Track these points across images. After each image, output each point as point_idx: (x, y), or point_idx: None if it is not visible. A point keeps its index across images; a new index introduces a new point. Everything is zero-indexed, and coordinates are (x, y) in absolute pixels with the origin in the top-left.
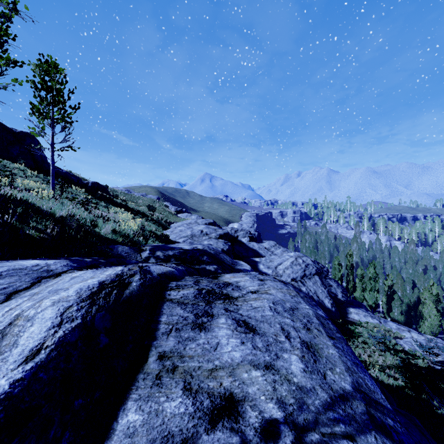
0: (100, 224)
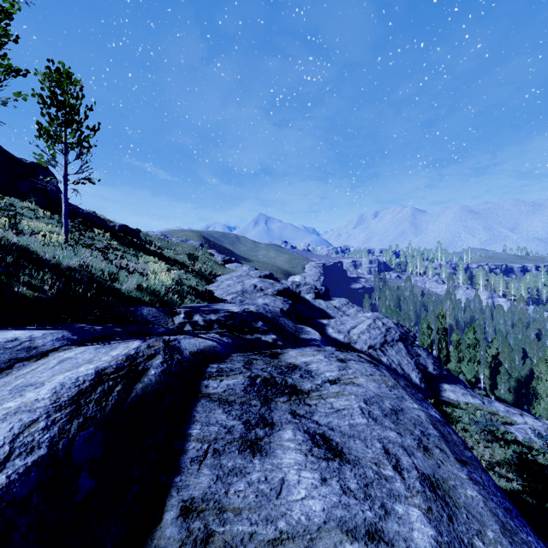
0: (122, 278)
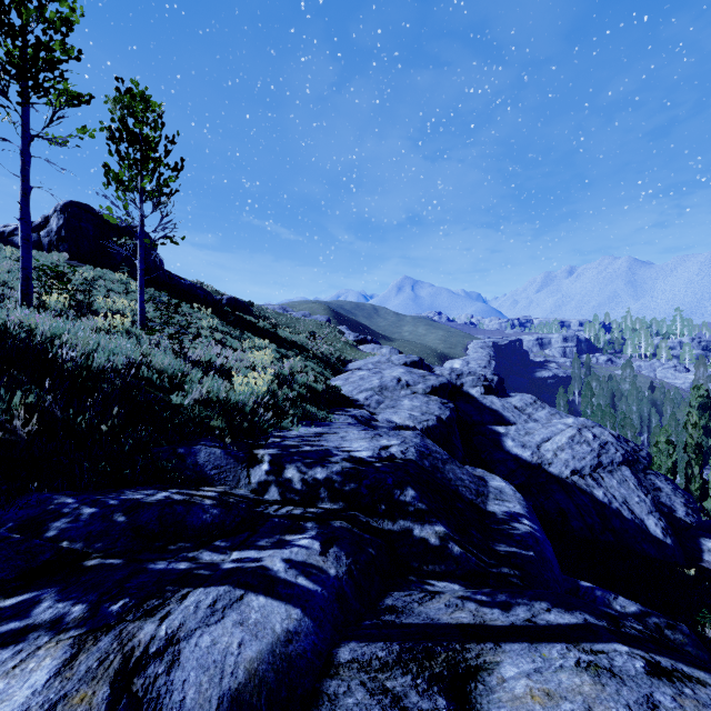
0: (188, 384)
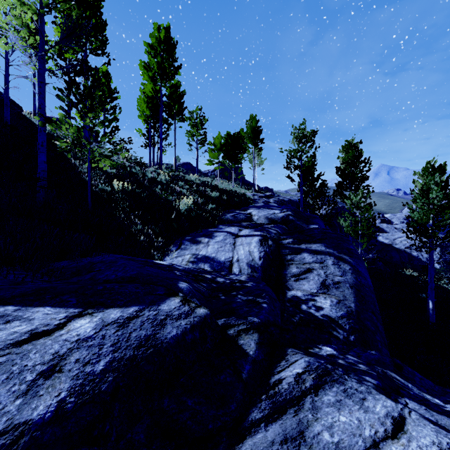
0: None
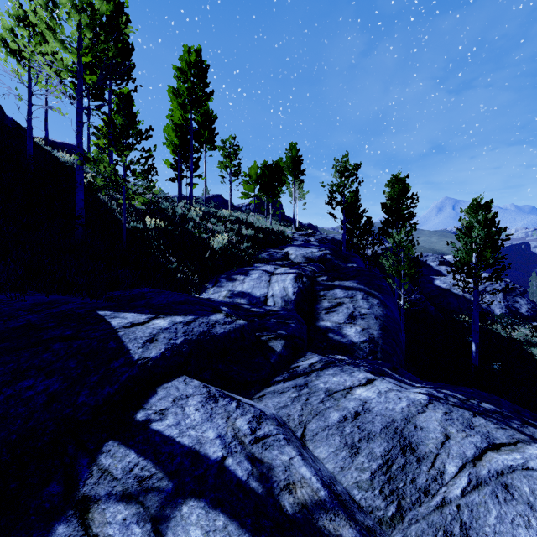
0: None
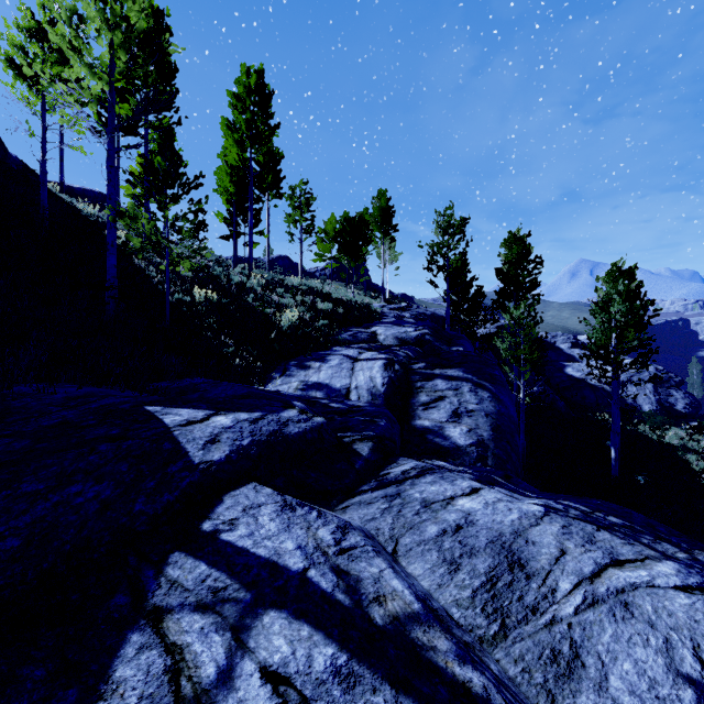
0: None
